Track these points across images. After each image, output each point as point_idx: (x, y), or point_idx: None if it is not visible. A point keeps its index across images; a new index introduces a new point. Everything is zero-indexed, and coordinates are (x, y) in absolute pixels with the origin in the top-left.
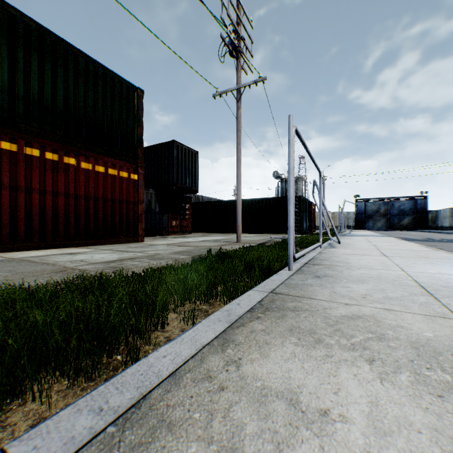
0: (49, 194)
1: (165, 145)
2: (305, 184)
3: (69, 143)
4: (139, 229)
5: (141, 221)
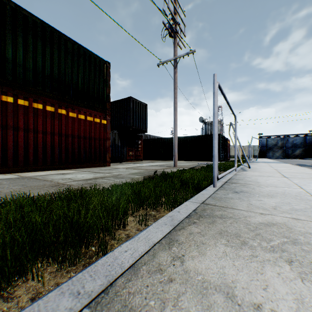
0: (48, 134)
1: (125, 100)
2: (222, 126)
3: (61, 99)
4: (107, 157)
5: (108, 152)
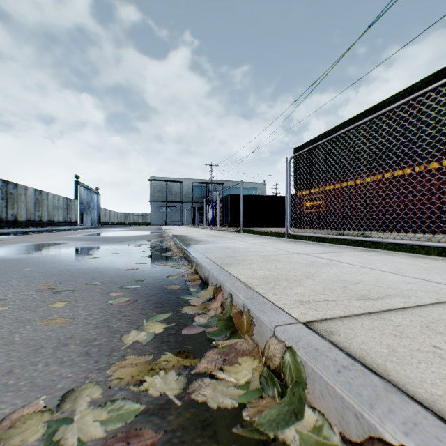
0: (443, 192)
1: None
2: None
3: None
4: None
5: None
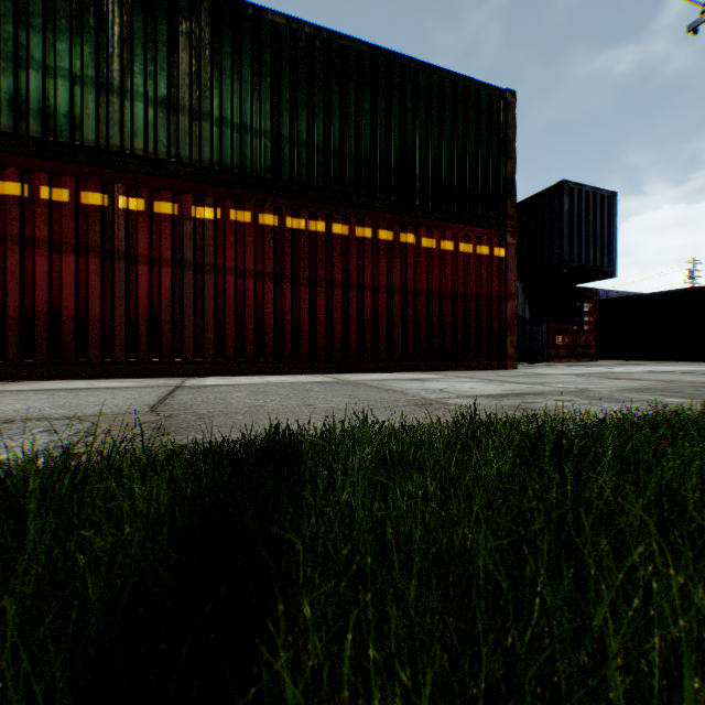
0: (381, 291)
1: (544, 195)
2: None
3: (406, 211)
4: (507, 346)
5: (511, 332)
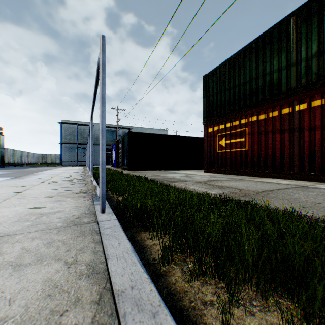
0: None
1: None
2: None
3: None
4: None
5: None
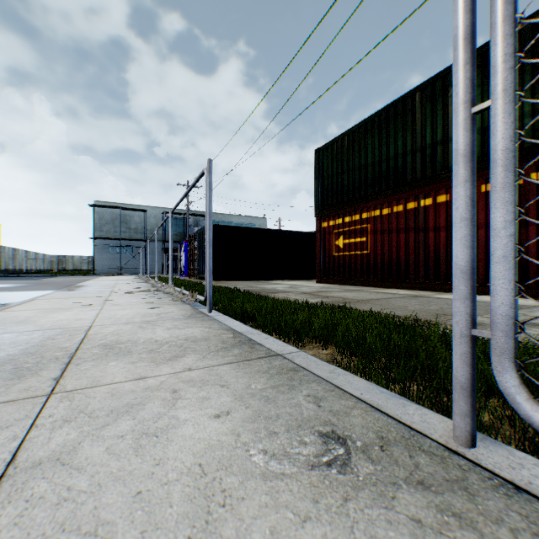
0: None
1: None
2: None
3: None
4: None
5: None
